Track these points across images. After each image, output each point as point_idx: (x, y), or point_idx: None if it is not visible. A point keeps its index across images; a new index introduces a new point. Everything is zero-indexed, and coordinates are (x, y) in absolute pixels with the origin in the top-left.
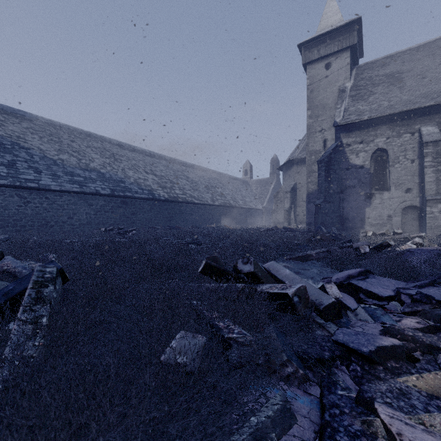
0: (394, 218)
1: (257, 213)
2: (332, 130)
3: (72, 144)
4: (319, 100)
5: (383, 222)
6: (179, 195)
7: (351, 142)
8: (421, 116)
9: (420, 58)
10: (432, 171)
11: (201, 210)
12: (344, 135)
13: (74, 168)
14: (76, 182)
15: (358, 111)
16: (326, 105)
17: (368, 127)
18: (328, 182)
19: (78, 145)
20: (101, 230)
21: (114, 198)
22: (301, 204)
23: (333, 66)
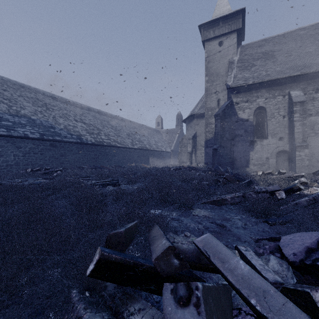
0: (271, 160)
1: (166, 155)
2: (224, 92)
3: (4, 92)
4: (214, 69)
5: (263, 162)
6: (104, 140)
7: (239, 101)
8: (290, 83)
9: (286, 42)
10: (299, 124)
11: (123, 152)
12: (234, 95)
13: (3, 113)
14: (3, 126)
15: (244, 77)
16: (219, 73)
17: (251, 90)
18: (222, 131)
19: (10, 93)
20: (27, 171)
21: (43, 141)
22: (200, 148)
23: (224, 44)
